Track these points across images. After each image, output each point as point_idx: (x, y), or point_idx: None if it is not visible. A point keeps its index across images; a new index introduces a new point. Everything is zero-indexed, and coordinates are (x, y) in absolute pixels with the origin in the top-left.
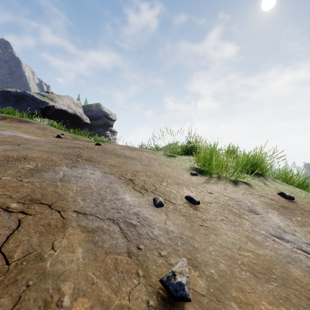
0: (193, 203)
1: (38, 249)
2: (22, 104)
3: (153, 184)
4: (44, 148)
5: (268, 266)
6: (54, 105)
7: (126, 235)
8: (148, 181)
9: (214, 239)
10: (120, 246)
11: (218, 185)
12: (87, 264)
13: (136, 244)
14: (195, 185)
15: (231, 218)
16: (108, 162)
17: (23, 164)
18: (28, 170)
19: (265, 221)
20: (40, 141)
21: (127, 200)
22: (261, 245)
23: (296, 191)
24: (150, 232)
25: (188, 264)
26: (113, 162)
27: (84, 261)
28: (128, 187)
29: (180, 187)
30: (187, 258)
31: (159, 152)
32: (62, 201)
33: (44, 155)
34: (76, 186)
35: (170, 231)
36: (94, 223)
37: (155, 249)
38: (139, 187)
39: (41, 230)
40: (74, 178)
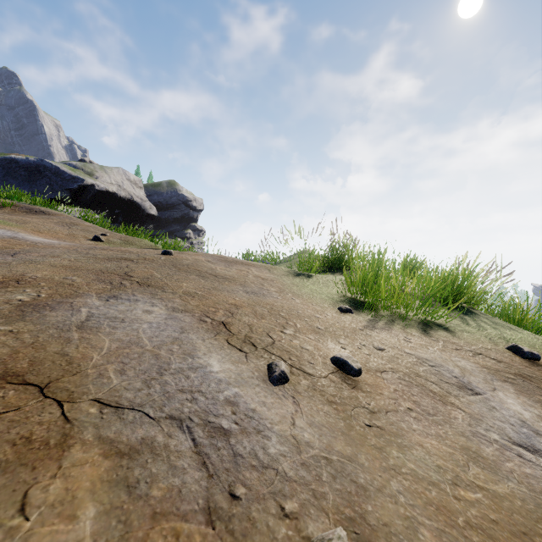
0: (349, 372)
1: None
2: (37, 183)
3: (268, 333)
4: (62, 260)
5: (523, 526)
6: (94, 183)
7: (205, 460)
8: (259, 327)
9: (398, 459)
10: (191, 492)
11: (392, 332)
12: None
13: (227, 485)
14: (349, 332)
15: (427, 405)
16: (181, 288)
17: (9, 294)
18: (16, 306)
19: (494, 408)
20: (59, 247)
21: (214, 369)
22: (498, 469)
23: (539, 341)
24: (261, 448)
25: (348, 537)
26: (191, 287)
27: None
28: (217, 339)
29: (320, 337)
30: (344, 517)
31: (279, 268)
32: (73, 375)
33: (59, 274)
34: (111, 339)
35: (304, 443)
36: (135, 429)
37: (271, 495)
38: (239, 340)
39: (6, 457)
40: (109, 322)
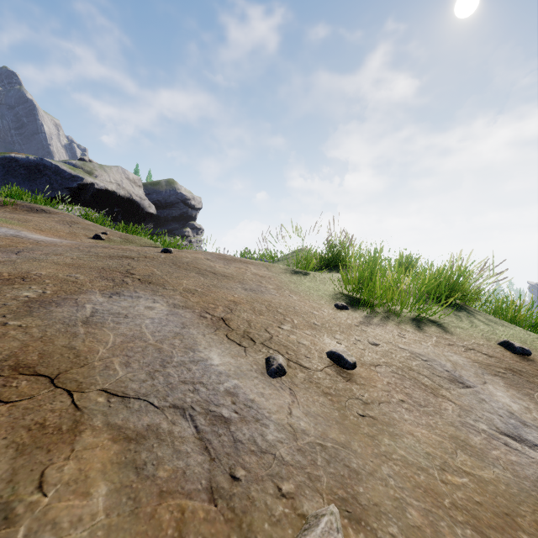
0: (344, 366)
1: (4, 492)
2: (37, 181)
3: (266, 328)
4: (64, 258)
5: (505, 508)
6: (94, 182)
7: (207, 445)
8: (257, 322)
9: (390, 446)
10: (194, 473)
11: (387, 328)
12: (115, 528)
13: (228, 468)
14: (345, 328)
15: (419, 397)
16: (182, 286)
17: (16, 291)
18: (24, 302)
19: (484, 401)
20: (61, 245)
21: (214, 362)
22: (485, 457)
23: (531, 337)
24: (260, 435)
25: (340, 514)
26: (191, 285)
27: (107, 519)
28: (217, 334)
29: (317, 332)
30: (337, 498)
31: (277, 266)
32: (81, 367)
33: (63, 271)
34: (115, 334)
35: (301, 431)
36: (141, 417)
37: (269, 477)
38: (238, 335)
39: (23, 441)
40: (113, 317)
